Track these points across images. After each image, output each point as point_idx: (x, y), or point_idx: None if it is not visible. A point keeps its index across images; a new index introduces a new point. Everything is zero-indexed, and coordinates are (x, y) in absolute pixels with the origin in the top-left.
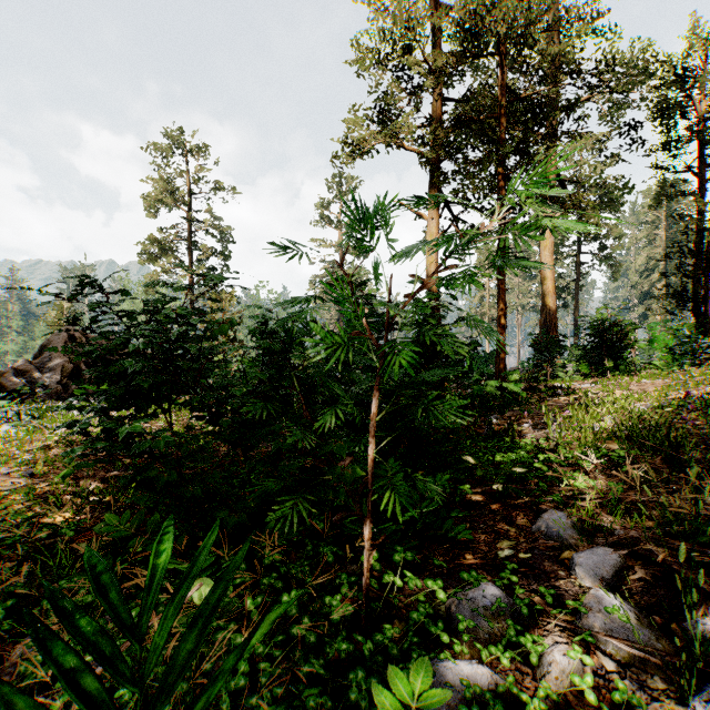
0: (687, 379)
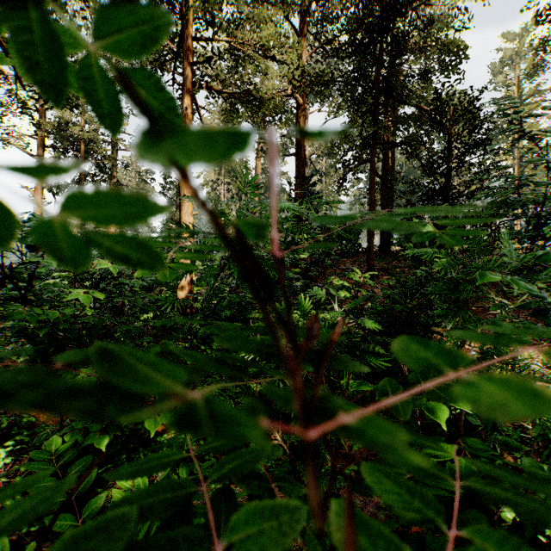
0: None
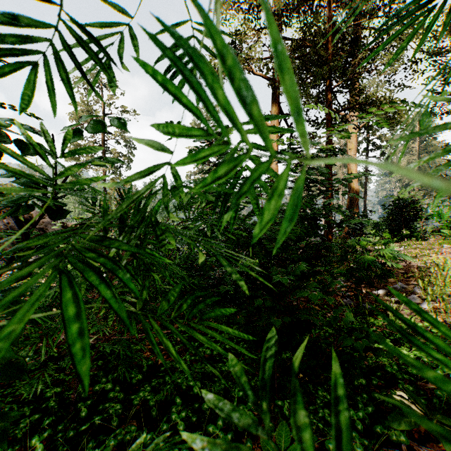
0: None
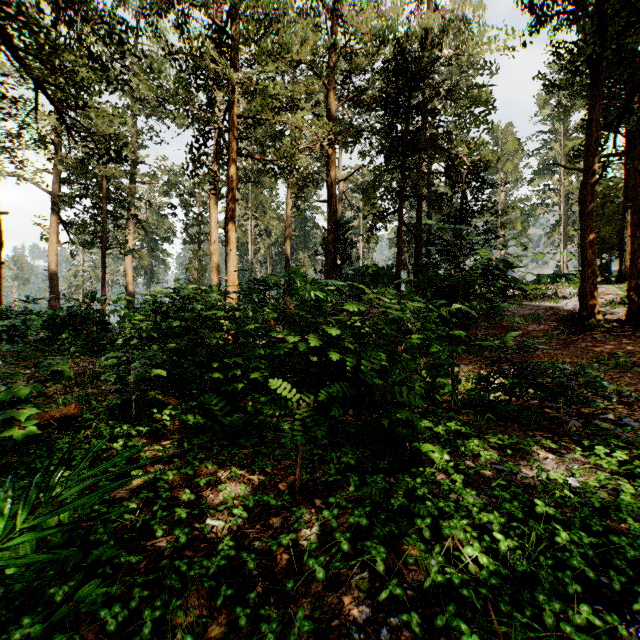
0: None
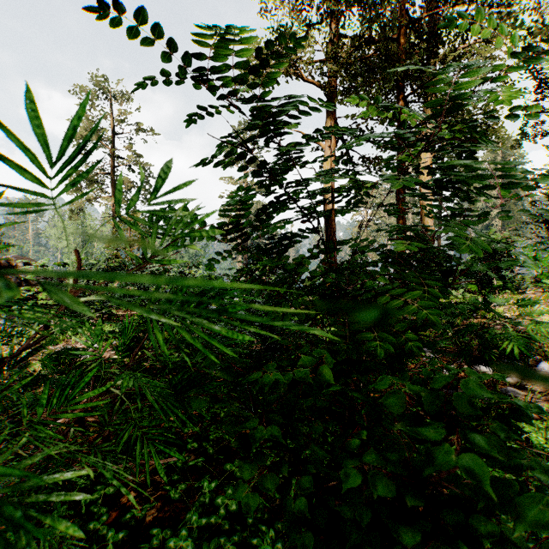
0: None
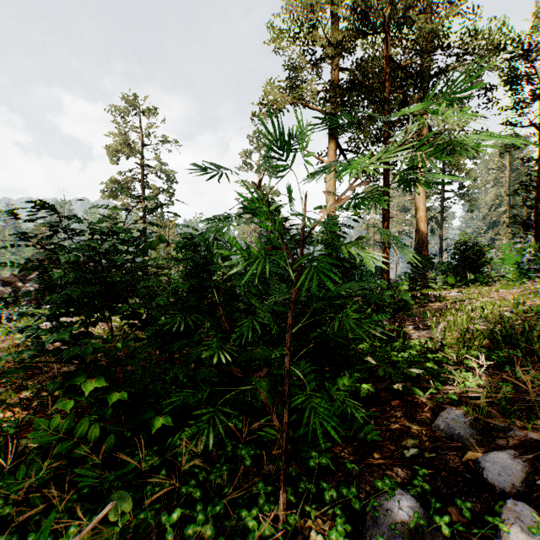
0: (537, 289)
